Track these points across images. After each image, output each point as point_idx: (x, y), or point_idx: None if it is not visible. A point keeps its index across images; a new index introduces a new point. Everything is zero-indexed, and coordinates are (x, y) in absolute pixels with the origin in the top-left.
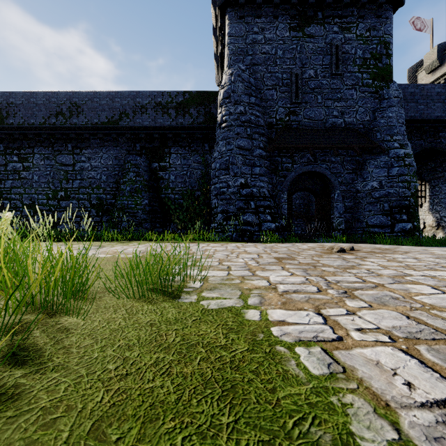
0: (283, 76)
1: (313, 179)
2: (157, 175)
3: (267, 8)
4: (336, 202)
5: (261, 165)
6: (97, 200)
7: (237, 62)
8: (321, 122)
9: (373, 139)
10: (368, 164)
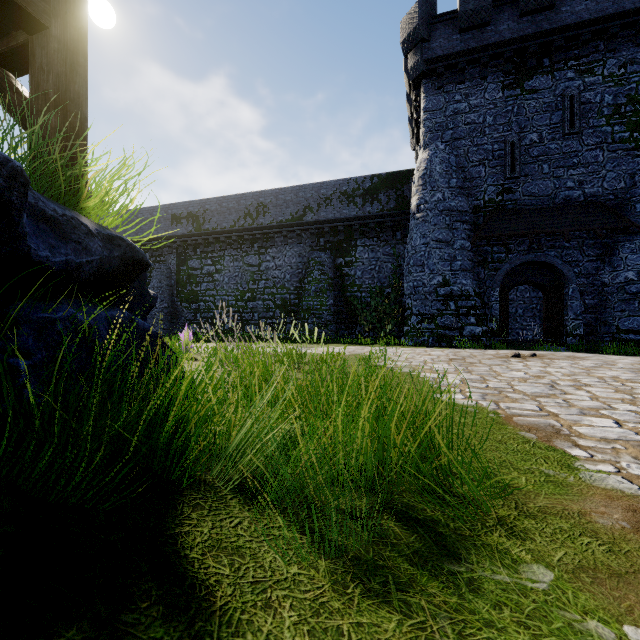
0: (494, 147)
1: (540, 269)
2: (342, 271)
3: (473, 68)
4: (571, 299)
5: (464, 258)
6: (282, 300)
7: (435, 140)
8: (548, 197)
9: (629, 213)
10: (621, 247)
